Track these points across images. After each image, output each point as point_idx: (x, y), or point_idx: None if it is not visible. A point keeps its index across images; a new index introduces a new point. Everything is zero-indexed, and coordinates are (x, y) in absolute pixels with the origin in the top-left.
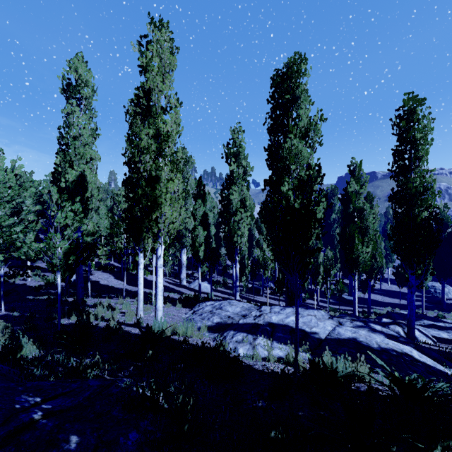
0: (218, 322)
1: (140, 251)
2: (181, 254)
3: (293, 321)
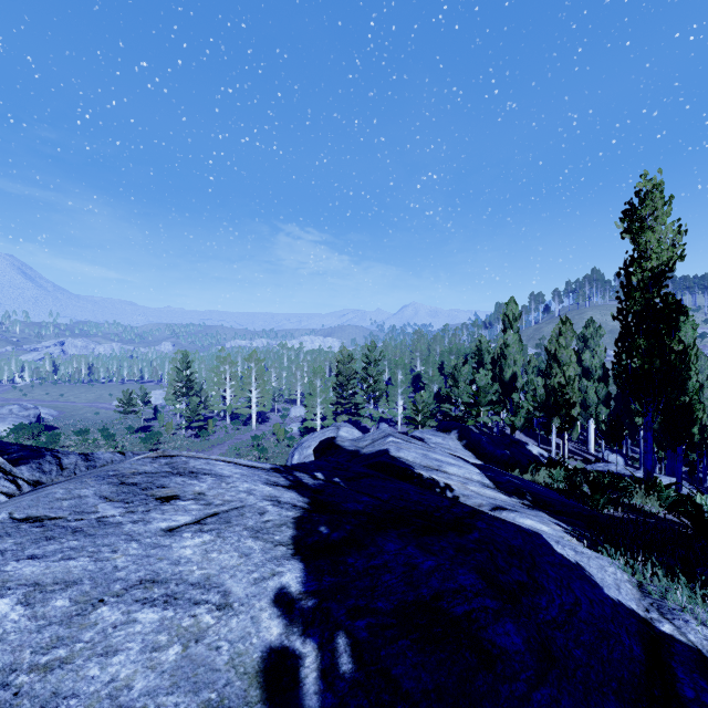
0: (600, 470)
1: (553, 424)
2: (588, 423)
3: None
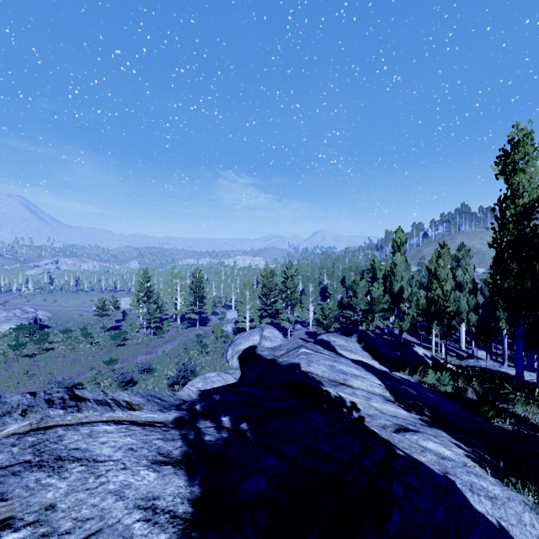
0: (472, 365)
1: (433, 328)
2: (460, 326)
3: (512, 372)
